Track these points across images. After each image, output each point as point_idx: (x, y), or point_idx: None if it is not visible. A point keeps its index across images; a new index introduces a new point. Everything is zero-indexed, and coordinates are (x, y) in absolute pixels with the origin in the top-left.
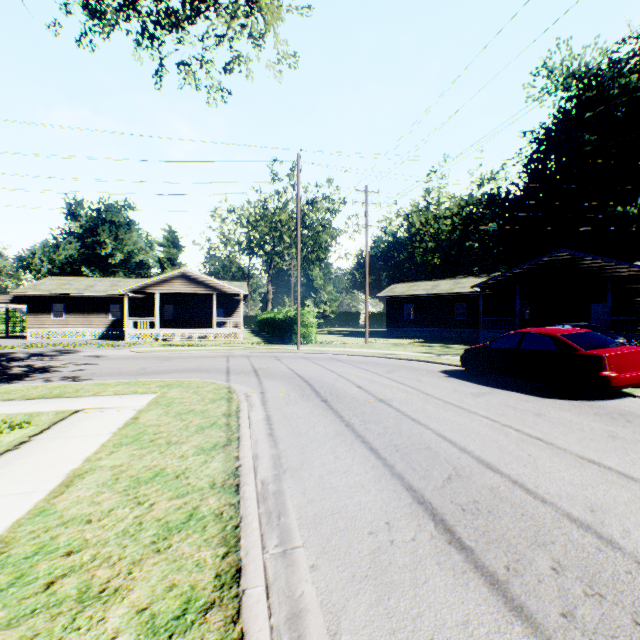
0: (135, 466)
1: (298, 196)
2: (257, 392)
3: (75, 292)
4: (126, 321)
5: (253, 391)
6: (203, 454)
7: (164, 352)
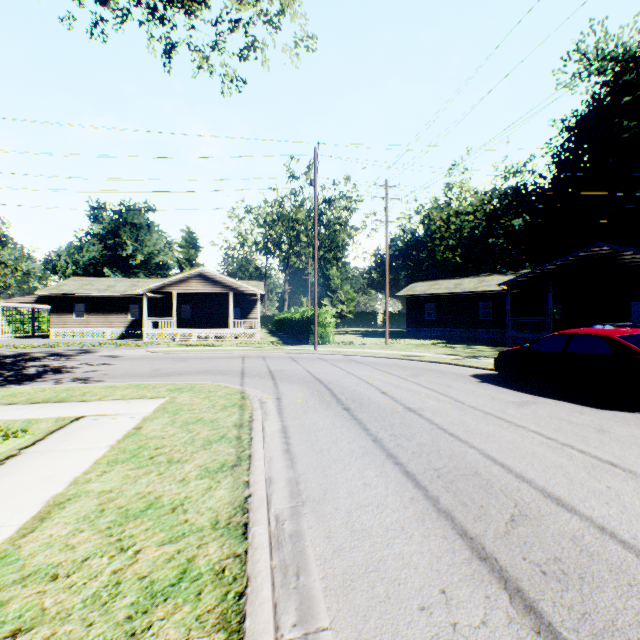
0: (126, 492)
1: (315, 191)
2: (272, 398)
3: (96, 292)
4: (144, 321)
5: (268, 396)
6: (207, 477)
7: (179, 352)
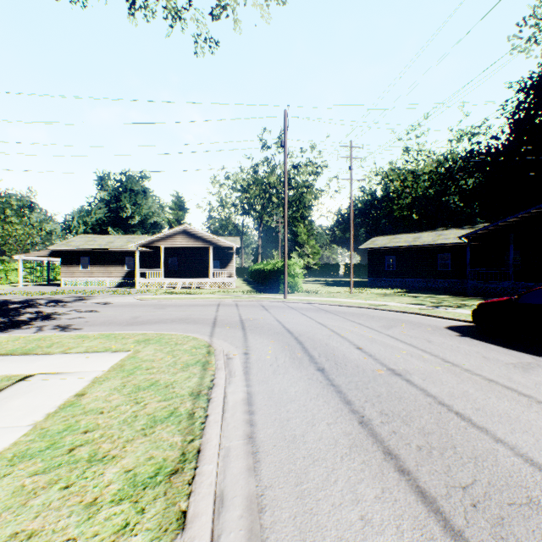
0: None
1: (285, 151)
2: (240, 352)
3: (97, 247)
4: (137, 271)
5: (236, 351)
6: (128, 499)
7: (162, 300)
